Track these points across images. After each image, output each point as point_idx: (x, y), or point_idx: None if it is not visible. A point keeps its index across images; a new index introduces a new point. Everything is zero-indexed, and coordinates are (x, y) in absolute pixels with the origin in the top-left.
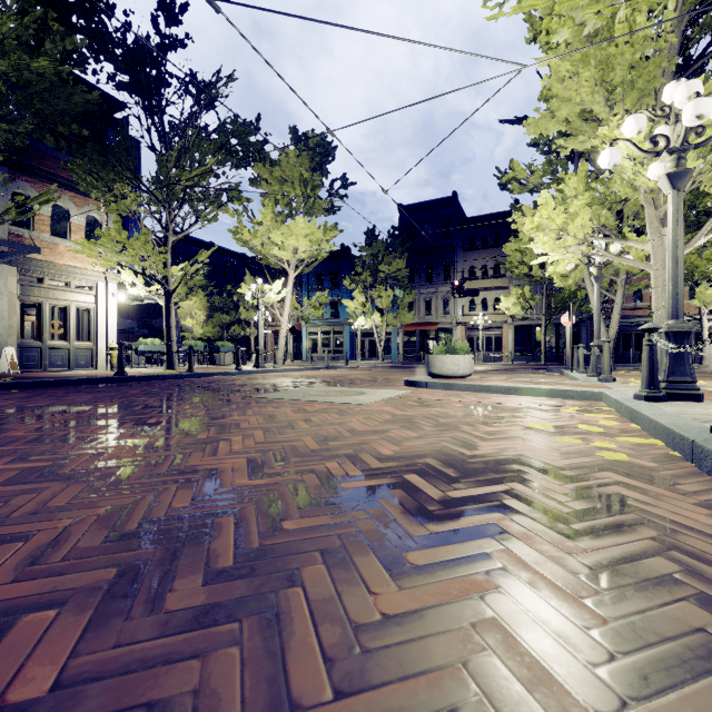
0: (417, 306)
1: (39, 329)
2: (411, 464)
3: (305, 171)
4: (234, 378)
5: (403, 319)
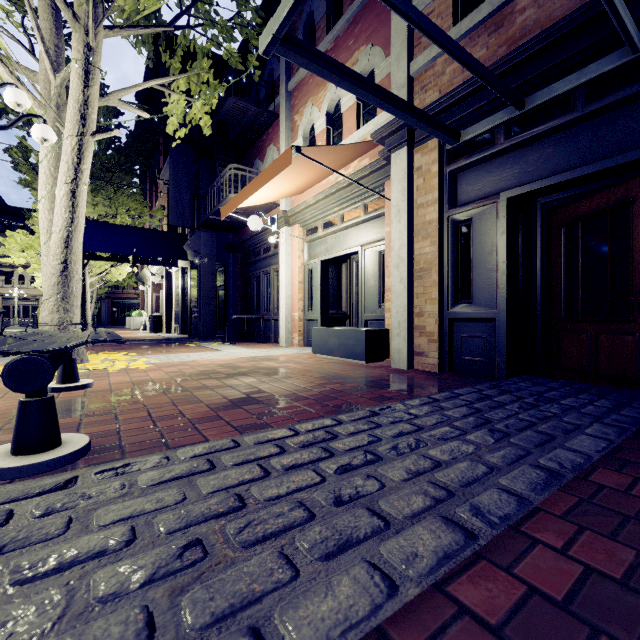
0: None
1: None
2: None
3: None
4: None
5: None
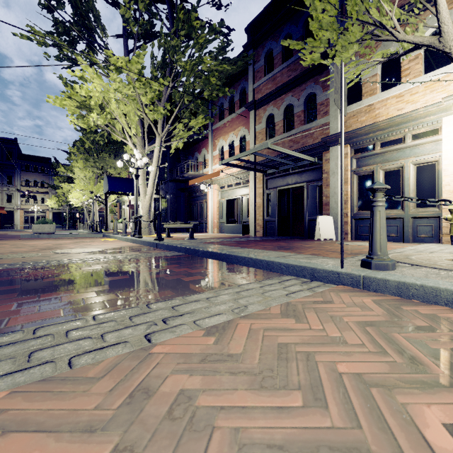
0: None
1: None
2: None
3: None
4: None
5: None
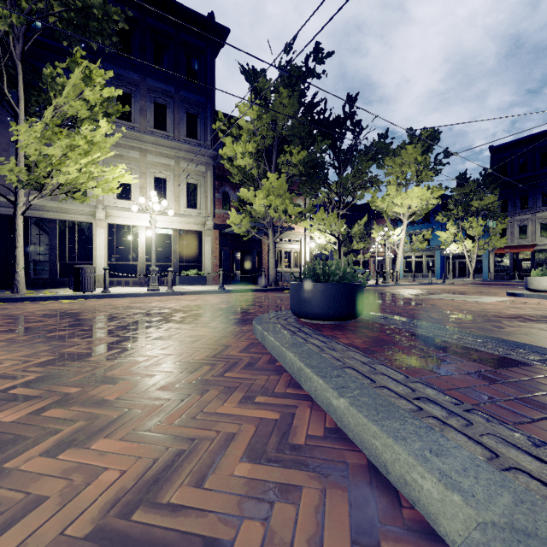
0: (510, 231)
1: (281, 263)
2: (523, 315)
3: (419, 156)
4: (381, 289)
5: (495, 244)
